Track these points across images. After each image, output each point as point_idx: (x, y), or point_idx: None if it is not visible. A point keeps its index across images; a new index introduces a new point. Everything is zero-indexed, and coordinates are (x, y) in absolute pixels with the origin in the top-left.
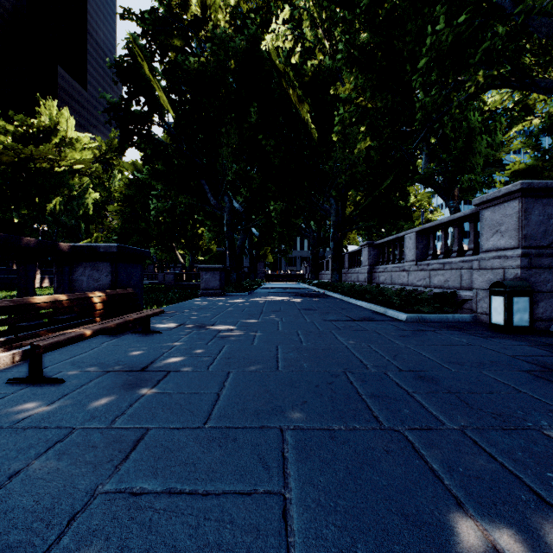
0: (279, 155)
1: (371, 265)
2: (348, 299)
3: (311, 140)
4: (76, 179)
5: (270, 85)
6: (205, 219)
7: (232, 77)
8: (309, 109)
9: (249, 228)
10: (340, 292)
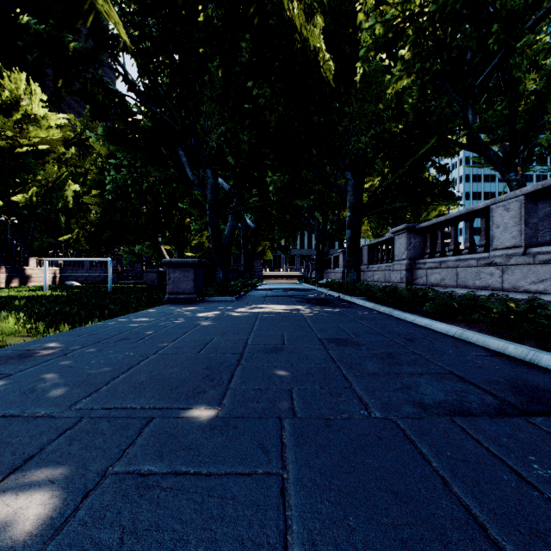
0: (279, 108)
1: (412, 259)
2: (391, 311)
3: (323, 85)
4: (55, 168)
5: (266, 10)
6: (190, 208)
7: (216, 6)
8: (325, 22)
9: (239, 211)
10: (367, 297)
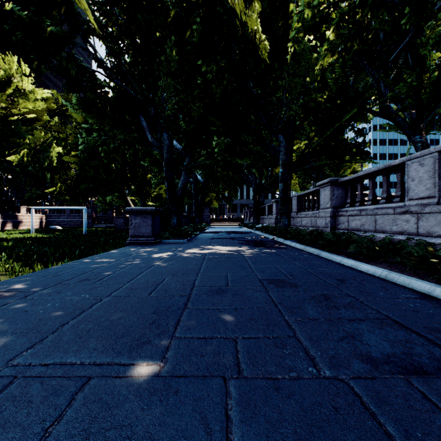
0: (223, 82)
1: (335, 207)
2: (319, 252)
3: (260, 62)
4: (42, 134)
5: None
6: (151, 165)
7: None
8: (262, 7)
9: (190, 168)
10: (298, 240)
